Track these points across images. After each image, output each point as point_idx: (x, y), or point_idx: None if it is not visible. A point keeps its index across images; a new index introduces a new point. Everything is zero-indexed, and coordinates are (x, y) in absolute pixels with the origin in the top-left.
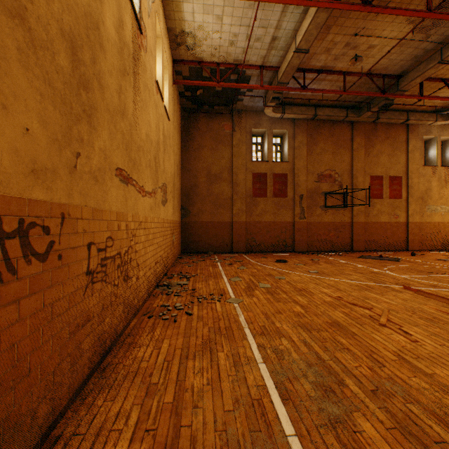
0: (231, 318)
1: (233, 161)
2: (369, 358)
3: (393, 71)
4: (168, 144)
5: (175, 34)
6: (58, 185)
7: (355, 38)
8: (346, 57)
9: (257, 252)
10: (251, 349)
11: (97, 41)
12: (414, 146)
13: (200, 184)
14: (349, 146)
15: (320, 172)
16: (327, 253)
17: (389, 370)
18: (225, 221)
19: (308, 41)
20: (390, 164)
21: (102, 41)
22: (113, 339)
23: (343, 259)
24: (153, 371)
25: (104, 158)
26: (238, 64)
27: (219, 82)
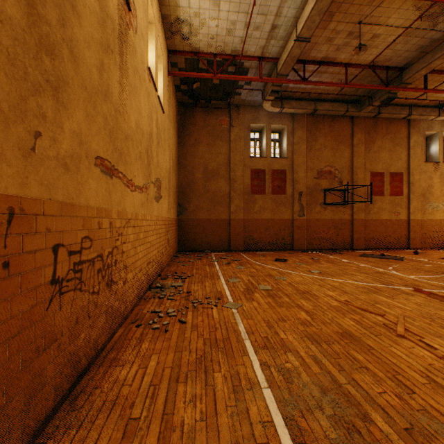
0: (229, 327)
1: (230, 156)
2: (393, 381)
3: (396, 62)
4: (162, 138)
5: (170, 22)
6: (3, 170)
7: (359, 27)
8: (349, 47)
9: (255, 250)
10: (253, 367)
11: (68, 0)
12: (416, 142)
13: (196, 180)
14: (349, 142)
15: (319, 169)
16: (328, 251)
17: (420, 398)
18: (222, 218)
19: (310, 28)
20: (391, 160)
21: (76, 2)
22: (91, 356)
23: (344, 257)
24: (136, 400)
25: (79, 144)
26: (236, 55)
27: (217, 74)
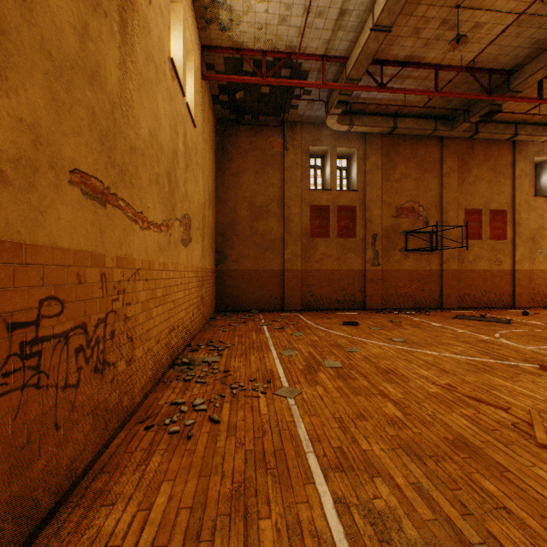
0: (283, 429)
1: (284, 189)
2: None
3: (503, 63)
4: (193, 161)
5: (203, 5)
6: None
7: (456, 13)
8: (442, 42)
9: (316, 310)
10: (323, 509)
11: None
12: (523, 170)
13: (240, 219)
14: (437, 171)
15: (399, 205)
16: (410, 312)
17: None
18: (274, 269)
19: (392, 12)
20: (491, 194)
21: None
22: (62, 489)
23: (433, 320)
24: None
25: (34, 142)
26: (292, 53)
27: (266, 77)
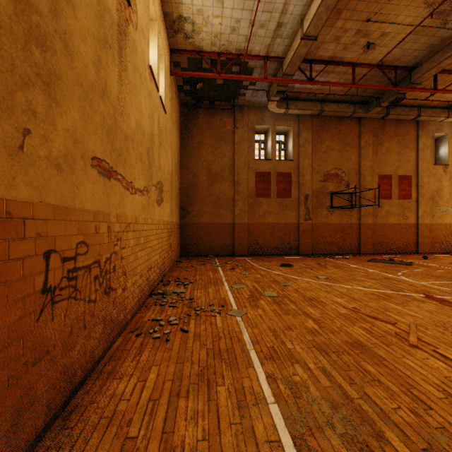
0: (233, 336)
1: (234, 159)
2: (408, 396)
3: (405, 62)
4: (164, 139)
5: (172, 20)
6: None
7: (367, 25)
8: (357, 46)
9: (260, 255)
10: (259, 380)
11: None
12: (425, 144)
13: (200, 183)
14: (356, 144)
15: (326, 171)
16: (334, 256)
17: (437, 414)
18: (226, 222)
19: (317, 26)
20: (399, 163)
21: None
22: (87, 368)
23: (352, 262)
24: (134, 417)
25: (74, 143)
26: (241, 55)
27: (220, 73)
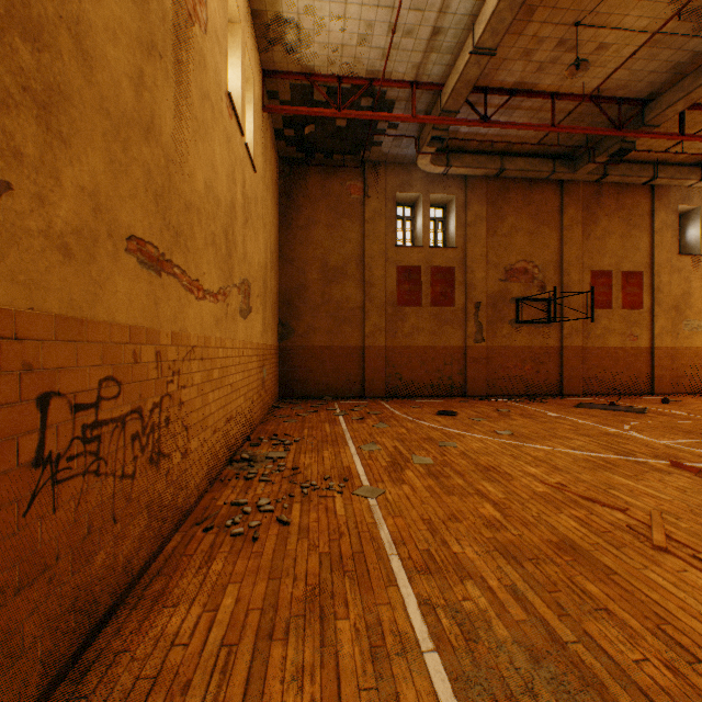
0: (363, 531)
1: (365, 245)
2: (659, 638)
3: (635, 91)
4: (252, 213)
5: (266, 23)
6: None
7: (575, 31)
8: (559, 65)
9: (404, 396)
10: (406, 610)
11: None
12: (664, 222)
13: (310, 284)
14: (556, 223)
15: (508, 265)
16: (522, 399)
17: None
18: (352, 345)
19: (496, 32)
20: (624, 252)
21: None
22: (119, 589)
23: (550, 409)
24: (194, 676)
25: (94, 211)
26: (374, 80)
27: (342, 109)
